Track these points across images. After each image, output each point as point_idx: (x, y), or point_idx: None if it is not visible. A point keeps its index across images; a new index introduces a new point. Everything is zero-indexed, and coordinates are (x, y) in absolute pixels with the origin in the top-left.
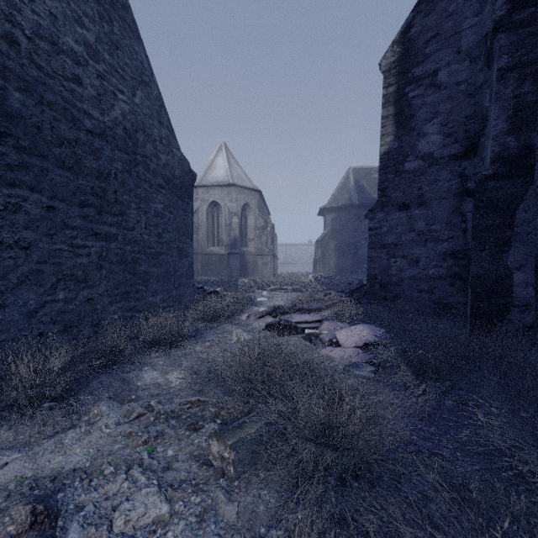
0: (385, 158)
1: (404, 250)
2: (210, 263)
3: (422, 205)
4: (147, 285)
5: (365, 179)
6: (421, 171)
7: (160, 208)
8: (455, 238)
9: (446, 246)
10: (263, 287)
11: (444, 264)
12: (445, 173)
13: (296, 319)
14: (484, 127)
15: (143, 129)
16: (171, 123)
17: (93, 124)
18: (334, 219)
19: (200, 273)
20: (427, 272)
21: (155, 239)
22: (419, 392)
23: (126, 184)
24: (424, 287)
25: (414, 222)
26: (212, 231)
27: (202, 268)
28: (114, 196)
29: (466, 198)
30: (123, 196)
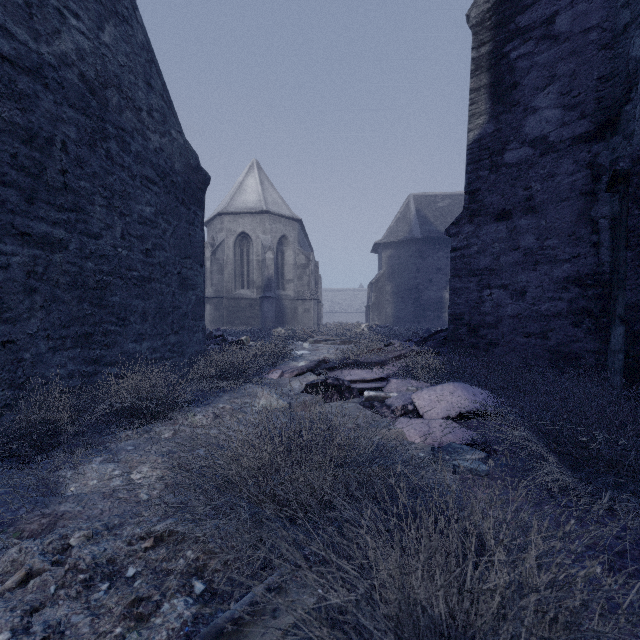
0: (475, 148)
1: (504, 278)
2: (238, 309)
3: (531, 212)
4: (125, 325)
5: (428, 208)
6: (529, 163)
7: (148, 212)
8: (581, 257)
9: (568, 269)
10: (304, 339)
11: (564, 295)
12: (567, 163)
13: (349, 376)
14: (631, 88)
15: (118, 87)
16: (167, 92)
17: (16, 50)
18: (392, 257)
19: (226, 322)
20: (538, 308)
21: (141, 257)
22: (600, 512)
23: (85, 164)
24: (533, 329)
25: (518, 236)
26: (240, 270)
27: (228, 316)
28: (61, 178)
29: (598, 198)
30: (79, 181)
